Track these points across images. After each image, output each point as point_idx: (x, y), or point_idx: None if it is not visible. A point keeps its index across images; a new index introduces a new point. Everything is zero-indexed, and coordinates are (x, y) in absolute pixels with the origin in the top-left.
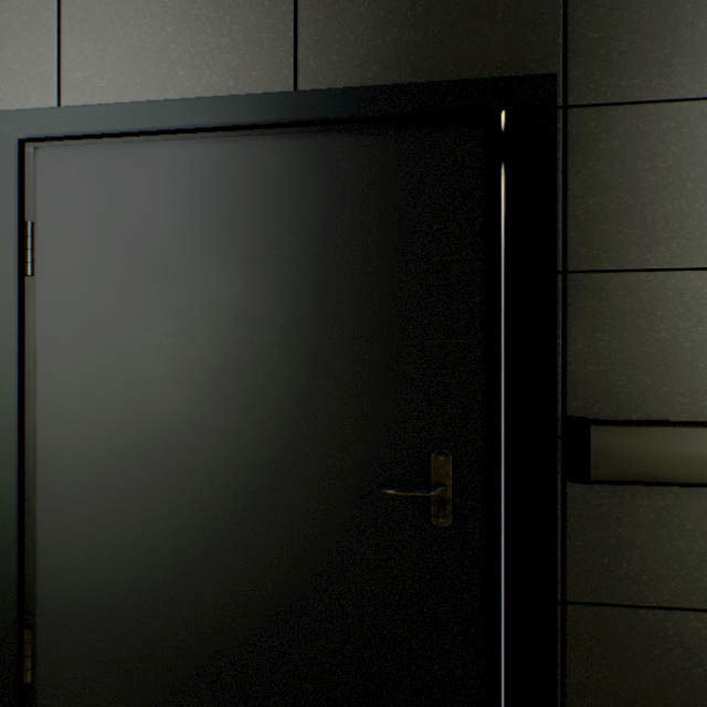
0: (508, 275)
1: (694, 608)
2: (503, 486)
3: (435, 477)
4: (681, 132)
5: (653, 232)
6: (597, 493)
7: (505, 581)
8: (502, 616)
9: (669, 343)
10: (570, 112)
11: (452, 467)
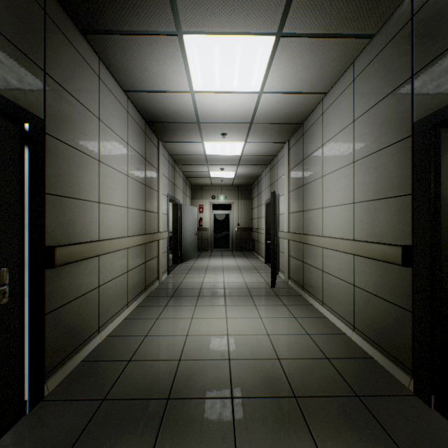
0: (30, 191)
1: (74, 299)
2: (28, 277)
3: (2, 281)
4: (72, 156)
5: (66, 185)
6: (54, 272)
7: (29, 316)
8: (26, 332)
9: (69, 220)
10: (47, 135)
11: (8, 275)
